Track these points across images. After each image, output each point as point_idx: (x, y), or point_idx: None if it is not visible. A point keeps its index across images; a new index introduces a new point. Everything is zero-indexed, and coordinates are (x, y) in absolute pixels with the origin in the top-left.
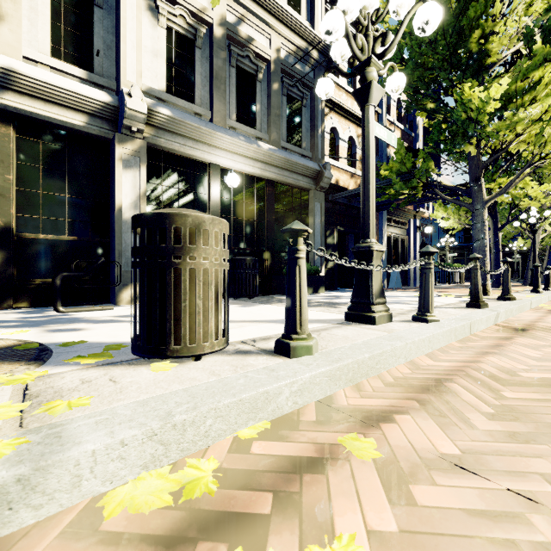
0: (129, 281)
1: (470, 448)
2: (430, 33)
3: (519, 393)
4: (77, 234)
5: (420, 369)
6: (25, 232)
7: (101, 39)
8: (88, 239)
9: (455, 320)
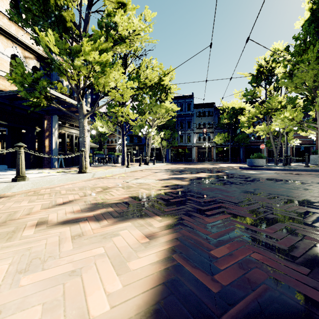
0: None
1: None
2: None
3: None
4: None
5: None
6: None
7: None
8: None
9: None
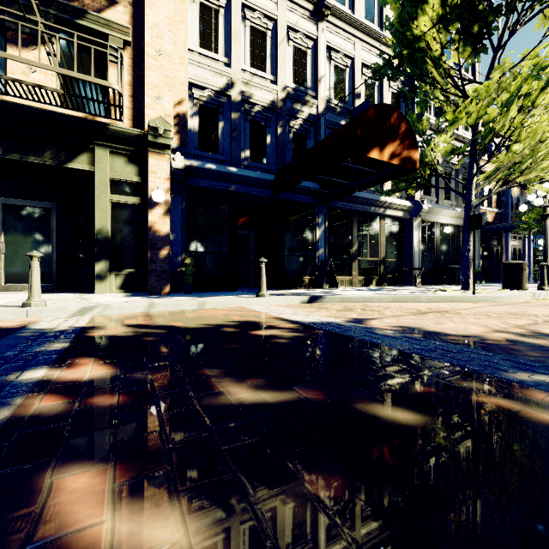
0: (416, 276)
1: None
2: None
3: None
4: (396, 258)
5: None
6: (386, 258)
7: None
8: (399, 260)
9: None
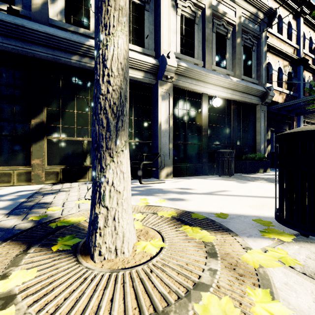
0: (164, 165)
1: None
2: None
3: None
4: (137, 139)
5: None
6: None
7: (147, 28)
8: (142, 142)
9: None
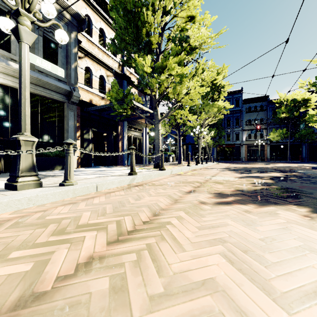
0: None
1: None
2: (49, 3)
3: None
4: None
5: None
6: None
7: None
8: None
9: (88, 184)
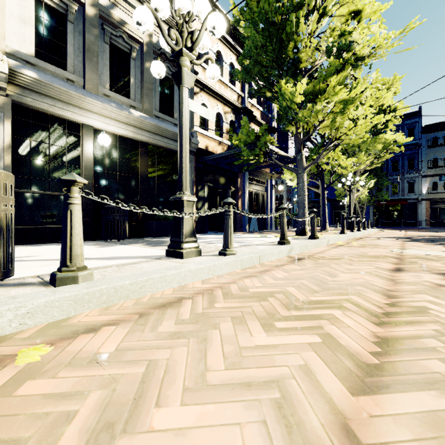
0: None
1: (128, 346)
2: (219, 36)
3: (227, 304)
4: None
5: (182, 291)
6: None
7: None
8: None
9: (249, 253)
